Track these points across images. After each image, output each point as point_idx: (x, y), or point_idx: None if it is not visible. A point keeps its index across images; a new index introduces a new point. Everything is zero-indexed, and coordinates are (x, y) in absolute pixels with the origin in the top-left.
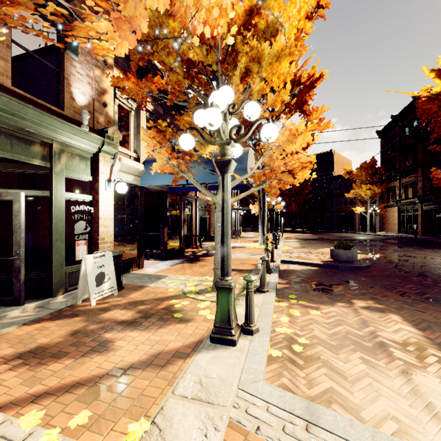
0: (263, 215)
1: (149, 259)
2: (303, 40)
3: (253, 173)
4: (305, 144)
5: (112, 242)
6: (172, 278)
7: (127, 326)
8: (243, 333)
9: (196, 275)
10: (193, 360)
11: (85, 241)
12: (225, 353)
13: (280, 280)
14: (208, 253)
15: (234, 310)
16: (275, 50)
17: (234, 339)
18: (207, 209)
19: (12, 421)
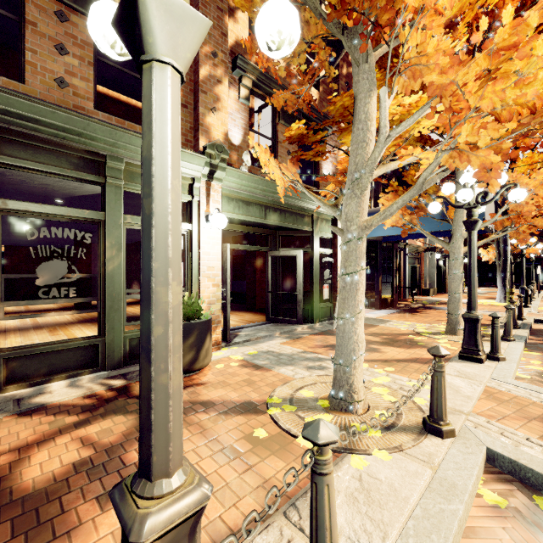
0: (504, 263)
1: None
2: None
3: (495, 221)
4: None
5: None
6: (397, 322)
7: (382, 344)
8: (489, 359)
9: (422, 323)
10: (448, 364)
11: (327, 285)
12: (474, 365)
13: (532, 337)
14: (425, 306)
15: (480, 338)
16: None
17: (481, 358)
18: (417, 257)
19: None
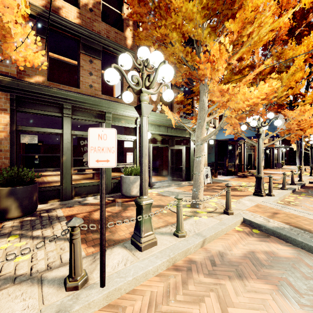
0: (300, 151)
1: (218, 175)
2: (311, 60)
3: (278, 132)
4: (311, 115)
5: (206, 164)
6: (233, 181)
7: (221, 190)
8: (267, 195)
9: (246, 182)
10: (247, 196)
11: None
12: (258, 197)
13: (301, 189)
14: (253, 175)
15: (263, 186)
16: (290, 73)
17: (262, 194)
18: (252, 148)
19: (204, 196)
